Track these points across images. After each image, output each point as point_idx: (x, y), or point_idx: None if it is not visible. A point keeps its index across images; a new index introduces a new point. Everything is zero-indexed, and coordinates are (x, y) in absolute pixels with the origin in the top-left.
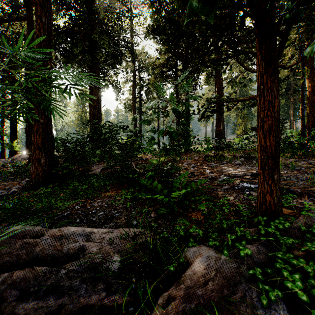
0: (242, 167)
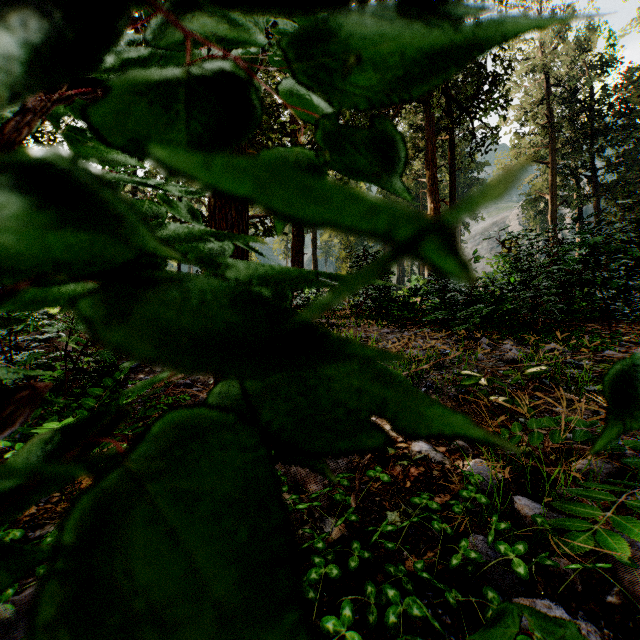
0: None
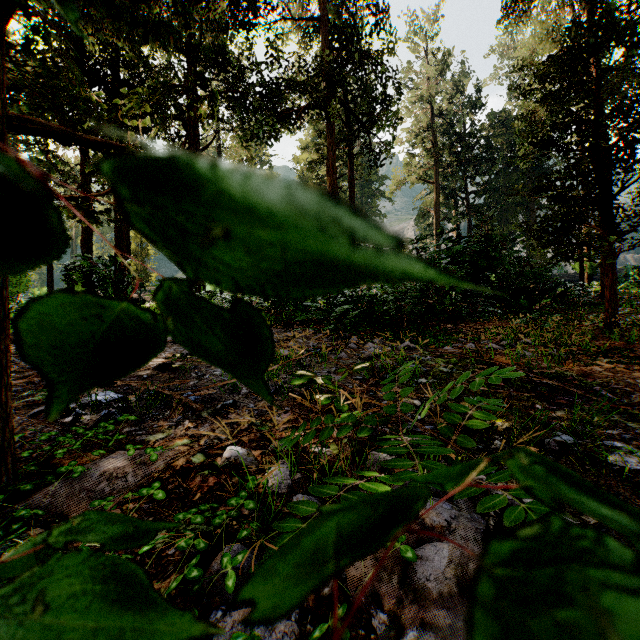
0: (172, 348)
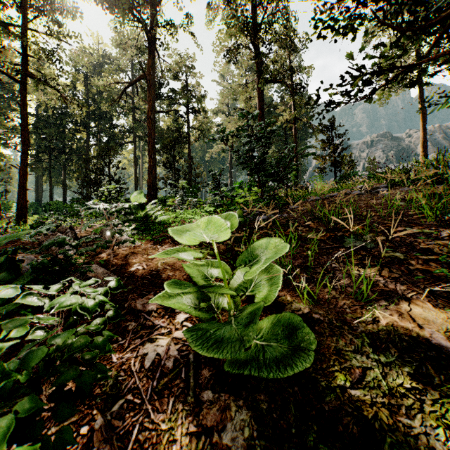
0: None
